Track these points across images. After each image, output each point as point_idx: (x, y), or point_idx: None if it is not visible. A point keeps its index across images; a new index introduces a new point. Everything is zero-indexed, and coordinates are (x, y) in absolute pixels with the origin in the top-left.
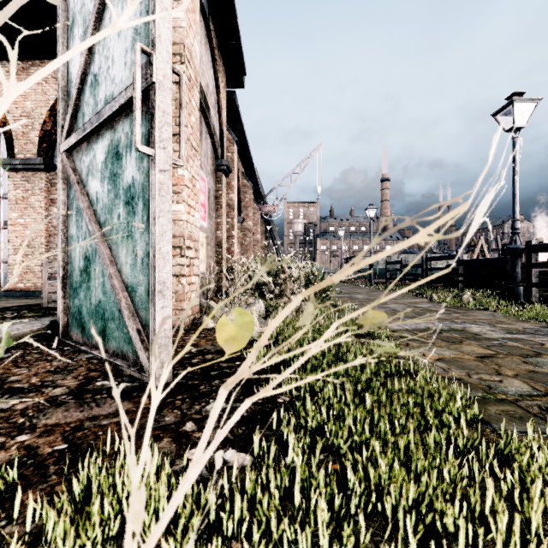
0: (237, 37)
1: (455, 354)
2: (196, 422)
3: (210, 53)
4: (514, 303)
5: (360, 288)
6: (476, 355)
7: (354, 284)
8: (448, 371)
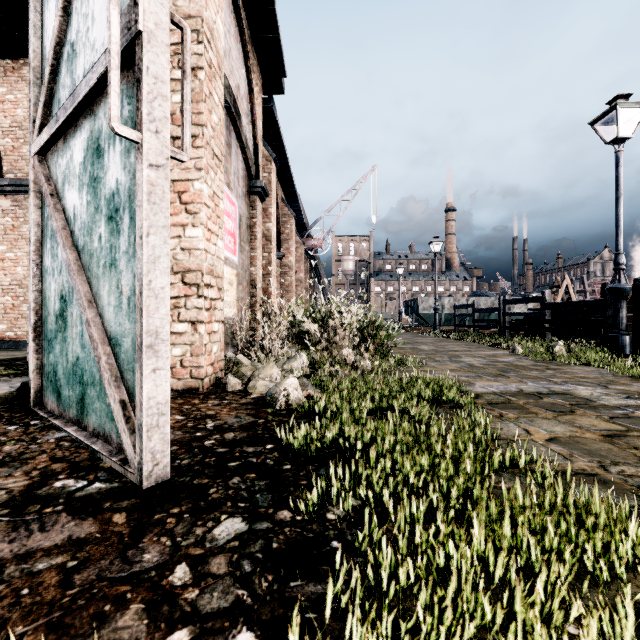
0: (275, 28)
1: (572, 431)
2: (193, 564)
3: (241, 47)
4: (619, 356)
5: (423, 338)
6: (601, 433)
7: (415, 332)
8: (571, 459)
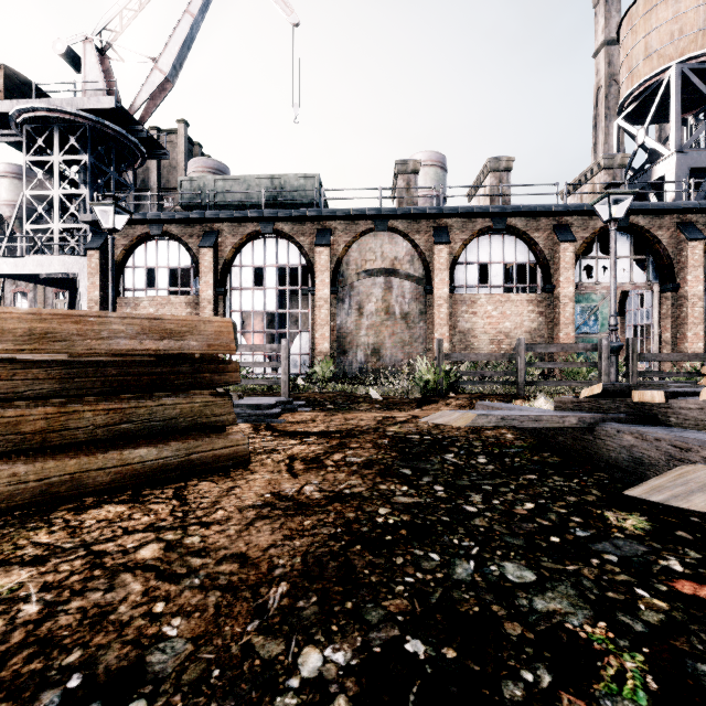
0: None
1: None
2: None
3: None
4: None
5: None
6: None
7: None
8: None
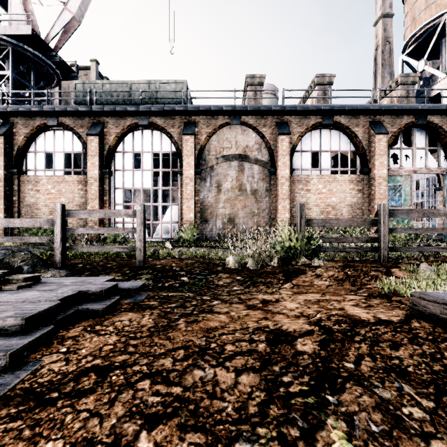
0: None
1: None
2: None
3: None
4: None
5: None
6: None
7: None
8: None
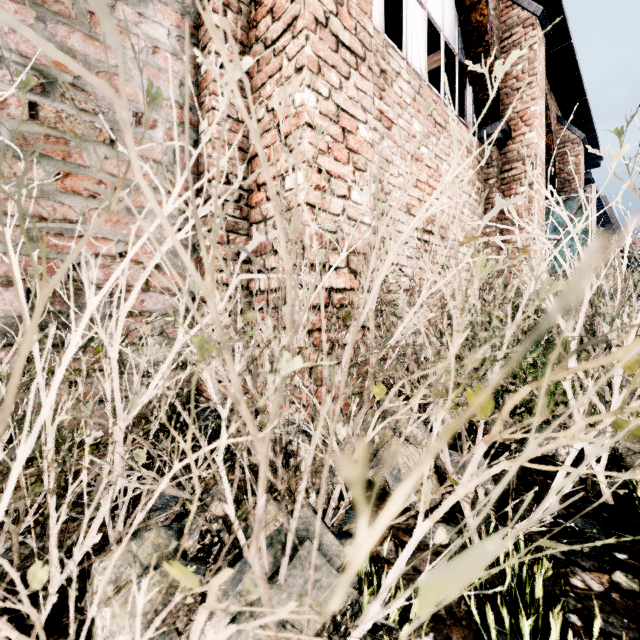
0: (596, 147)
1: None
2: None
3: None
4: None
5: None
6: None
7: None
8: None
